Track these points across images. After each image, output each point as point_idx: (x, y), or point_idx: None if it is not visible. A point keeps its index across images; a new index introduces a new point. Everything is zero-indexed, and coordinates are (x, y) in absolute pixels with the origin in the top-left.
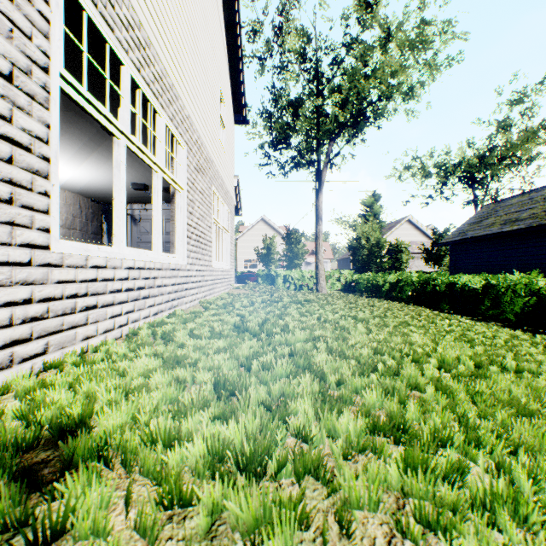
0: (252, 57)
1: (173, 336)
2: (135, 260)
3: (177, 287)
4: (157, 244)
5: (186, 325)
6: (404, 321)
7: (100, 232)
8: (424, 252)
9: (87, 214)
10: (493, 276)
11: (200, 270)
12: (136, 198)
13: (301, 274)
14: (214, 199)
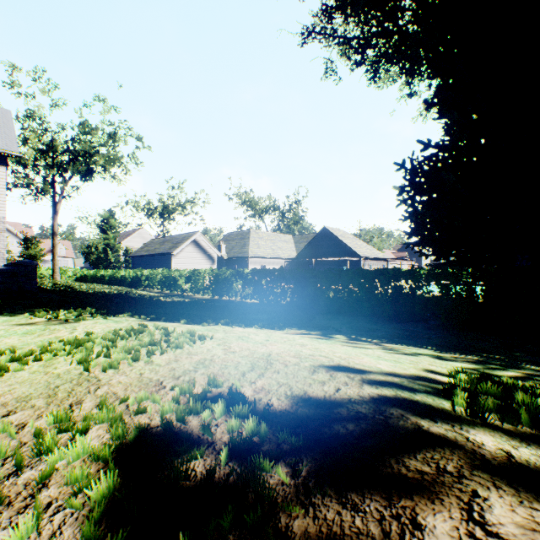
0: None
1: None
2: None
3: None
4: None
5: None
6: None
7: None
8: None
9: None
10: (125, 272)
11: None
12: None
13: (40, 271)
14: None
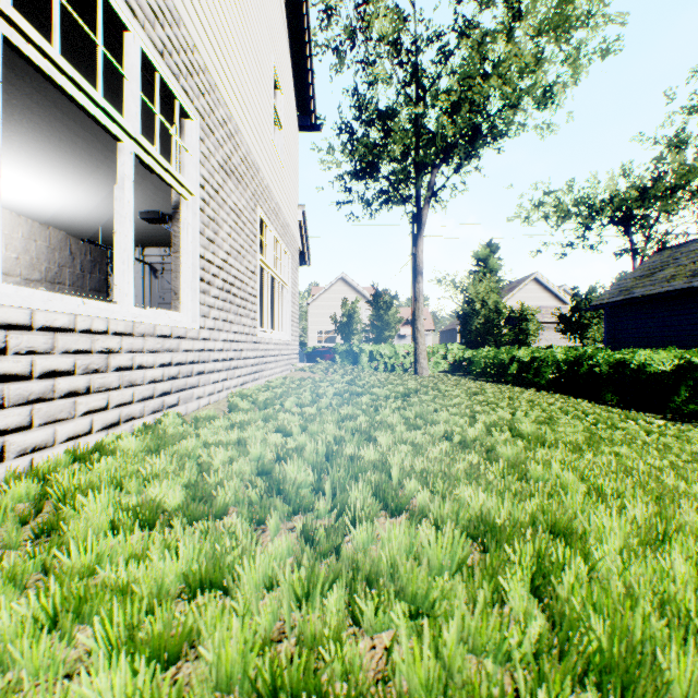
0: (325, 46)
1: (66, 513)
2: (33, 309)
3: (175, 370)
4: (121, 284)
5: (153, 458)
6: (587, 429)
7: (103, 288)
8: (561, 321)
9: (82, 261)
10: (695, 352)
11: (231, 341)
12: (151, 236)
13: (394, 349)
14: (262, 230)
